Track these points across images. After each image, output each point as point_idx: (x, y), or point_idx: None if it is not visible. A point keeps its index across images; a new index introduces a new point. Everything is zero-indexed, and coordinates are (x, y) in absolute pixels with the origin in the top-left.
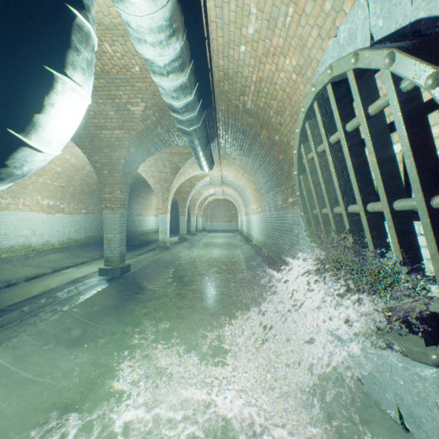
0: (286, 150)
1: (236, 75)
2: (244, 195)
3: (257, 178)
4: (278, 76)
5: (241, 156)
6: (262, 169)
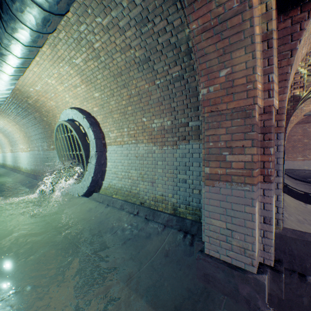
0: (50, 125)
1: (26, 92)
2: (12, 137)
3: (29, 131)
4: (48, 103)
5: (17, 116)
6: (34, 127)
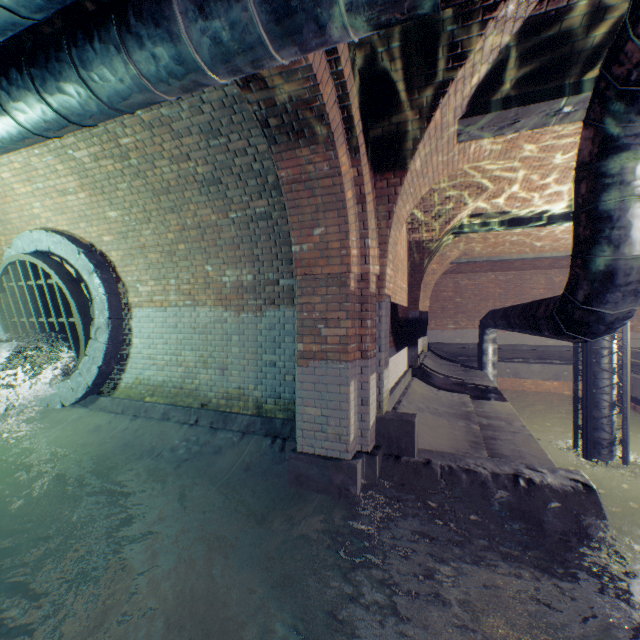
0: None
1: None
2: None
3: None
4: None
5: None
6: None
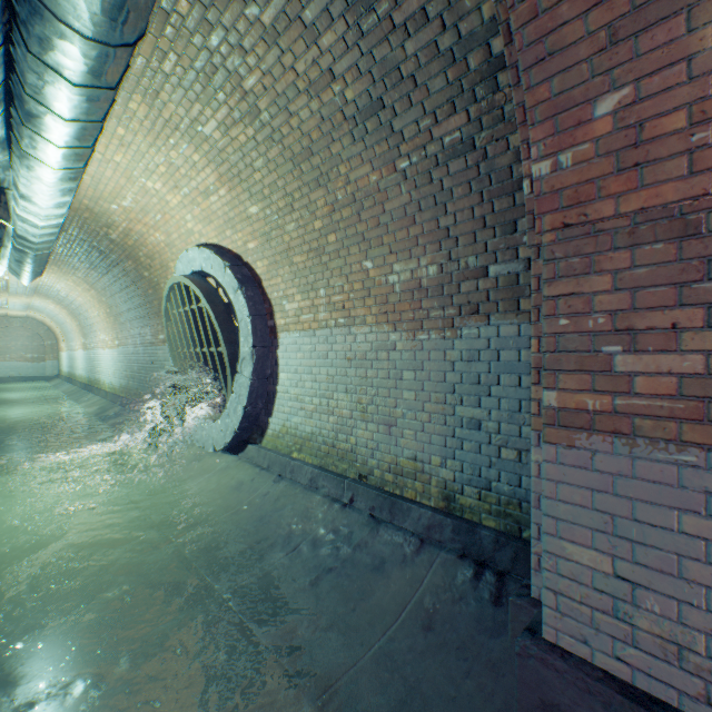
0: (157, 289)
1: (103, 215)
2: (85, 317)
3: (116, 302)
4: (150, 237)
5: (90, 270)
6: (125, 295)
